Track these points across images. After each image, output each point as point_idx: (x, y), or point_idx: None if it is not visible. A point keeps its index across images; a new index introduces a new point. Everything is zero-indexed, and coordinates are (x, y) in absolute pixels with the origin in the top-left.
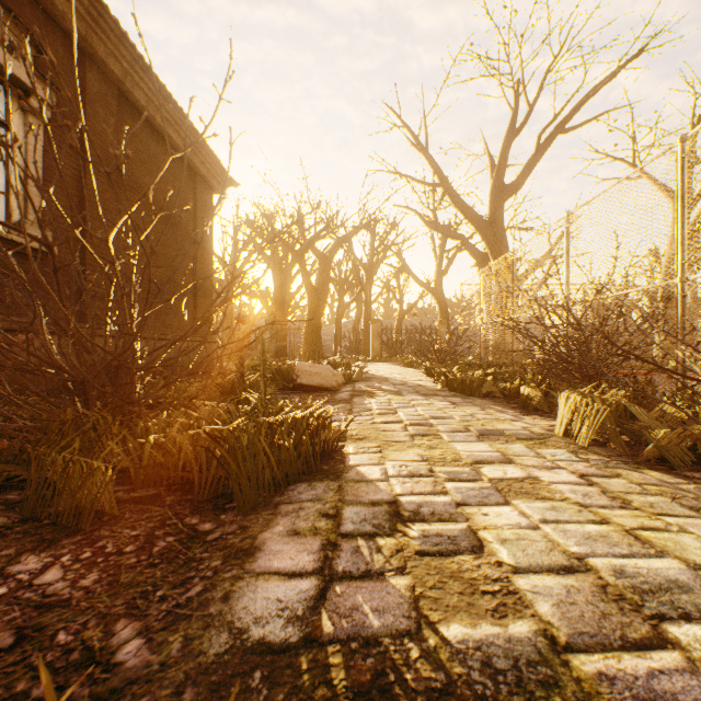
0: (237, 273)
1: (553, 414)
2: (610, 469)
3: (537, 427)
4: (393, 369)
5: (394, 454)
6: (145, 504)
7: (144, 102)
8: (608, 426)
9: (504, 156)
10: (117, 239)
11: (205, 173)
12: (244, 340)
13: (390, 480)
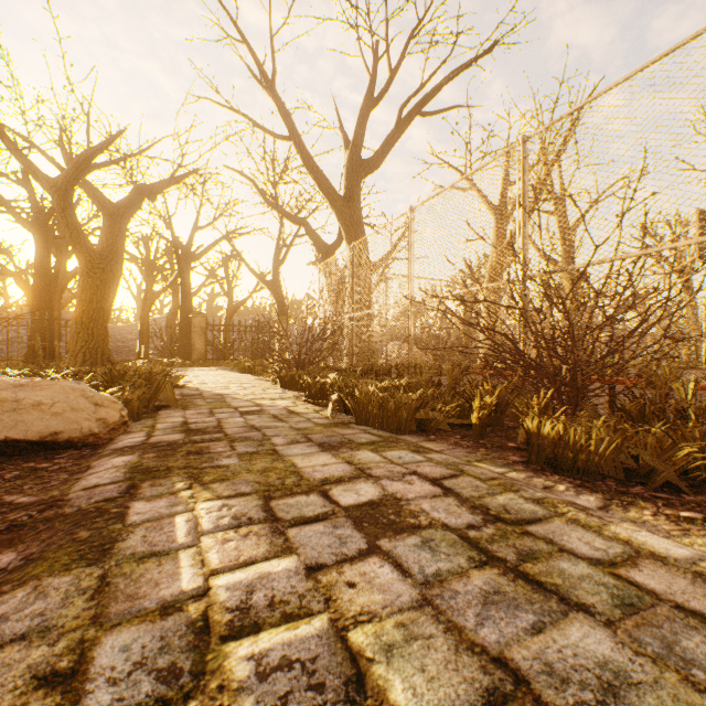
0: None
1: (646, 486)
2: None
3: None
4: (228, 377)
5: None
6: None
7: None
8: None
9: (362, 125)
10: None
11: None
12: None
13: None
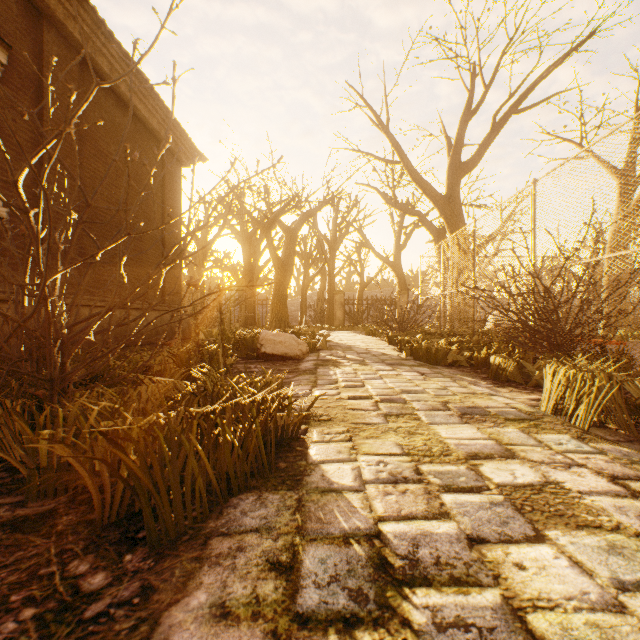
0: (208, 247)
1: (528, 386)
2: (639, 465)
3: (519, 403)
4: (356, 337)
5: (367, 443)
6: (25, 531)
7: (107, 70)
8: (611, 405)
9: (461, 135)
10: (79, 206)
11: (173, 146)
12: (213, 309)
13: (366, 489)
